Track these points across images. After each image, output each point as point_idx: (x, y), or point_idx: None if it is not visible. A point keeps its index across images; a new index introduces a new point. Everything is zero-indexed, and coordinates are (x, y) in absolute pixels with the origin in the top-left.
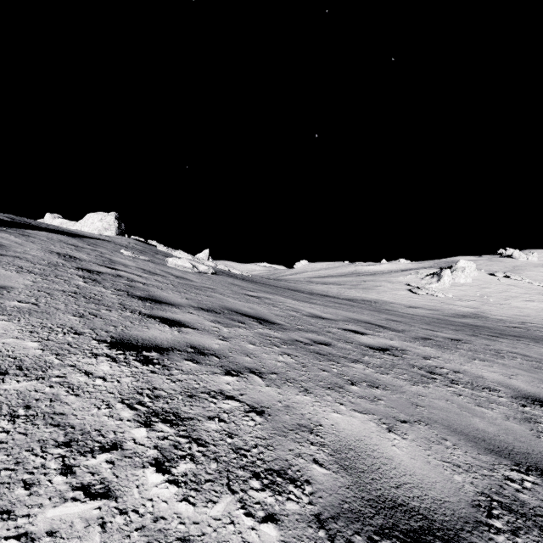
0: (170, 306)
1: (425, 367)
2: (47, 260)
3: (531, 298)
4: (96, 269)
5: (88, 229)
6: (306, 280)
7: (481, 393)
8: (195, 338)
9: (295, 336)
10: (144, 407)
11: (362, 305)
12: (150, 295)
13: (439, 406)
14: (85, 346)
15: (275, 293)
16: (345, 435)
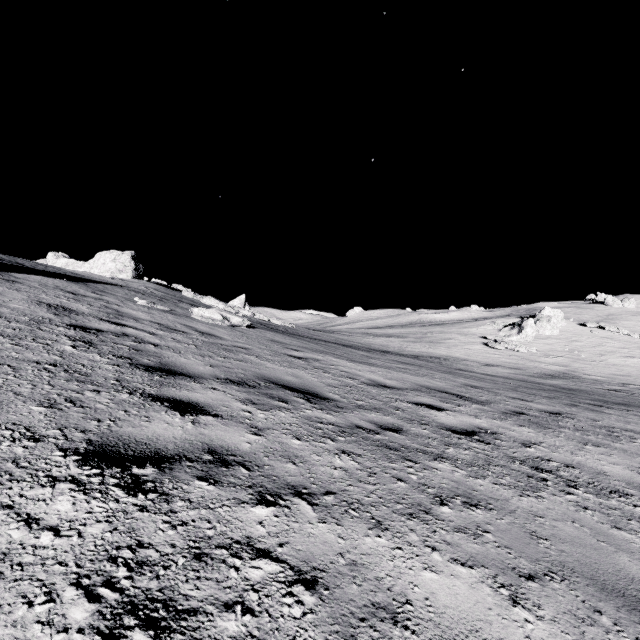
0: (188, 379)
1: (528, 460)
2: (31, 314)
3: (631, 353)
4: (95, 326)
5: (99, 271)
6: (361, 331)
7: (610, 501)
8: (216, 434)
9: (355, 419)
10: (115, 592)
11: (431, 365)
12: (162, 363)
13: (567, 536)
14: (40, 463)
15: (325, 351)
16: (450, 622)
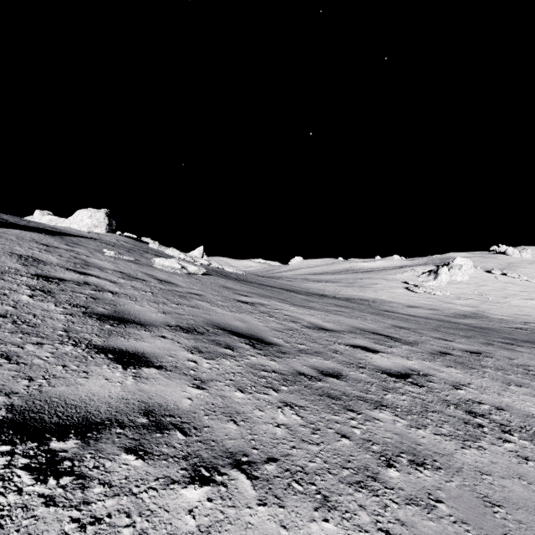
0: (138, 328)
1: (461, 404)
2: None
3: (530, 296)
4: (59, 275)
5: (77, 226)
6: (302, 277)
7: None
8: (157, 390)
9: (297, 364)
10: None
11: (362, 307)
12: (116, 311)
13: (519, 499)
14: None
15: (270, 296)
16: None
